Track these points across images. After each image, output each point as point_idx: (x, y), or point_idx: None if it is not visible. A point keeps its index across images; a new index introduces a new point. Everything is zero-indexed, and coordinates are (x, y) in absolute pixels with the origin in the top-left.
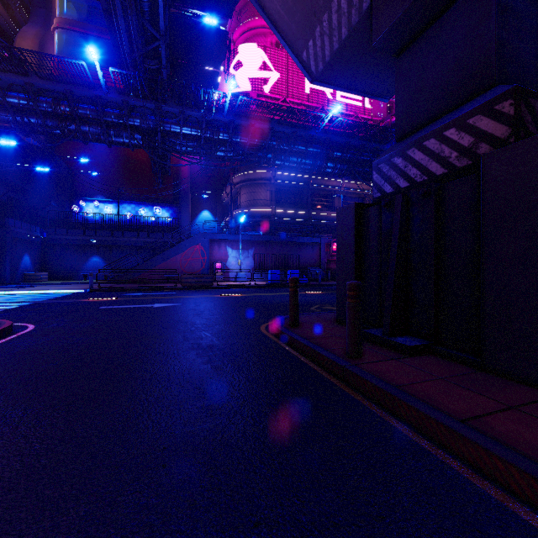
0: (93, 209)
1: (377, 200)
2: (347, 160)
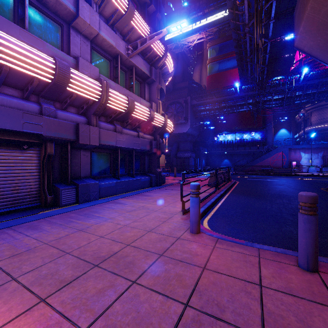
0: (222, 138)
1: None
2: None
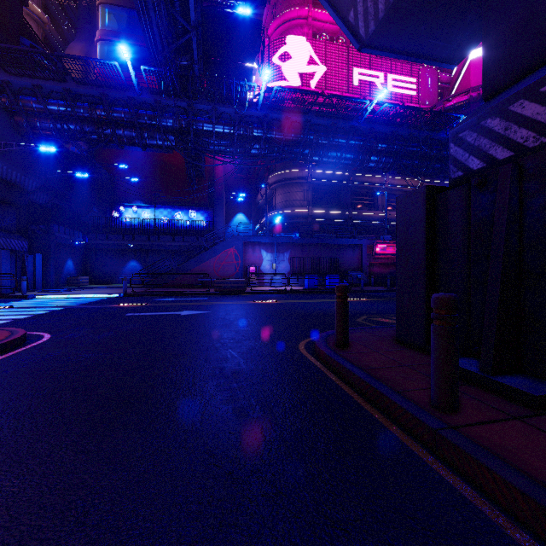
0: (132, 215)
1: (457, 181)
2: (393, 152)
